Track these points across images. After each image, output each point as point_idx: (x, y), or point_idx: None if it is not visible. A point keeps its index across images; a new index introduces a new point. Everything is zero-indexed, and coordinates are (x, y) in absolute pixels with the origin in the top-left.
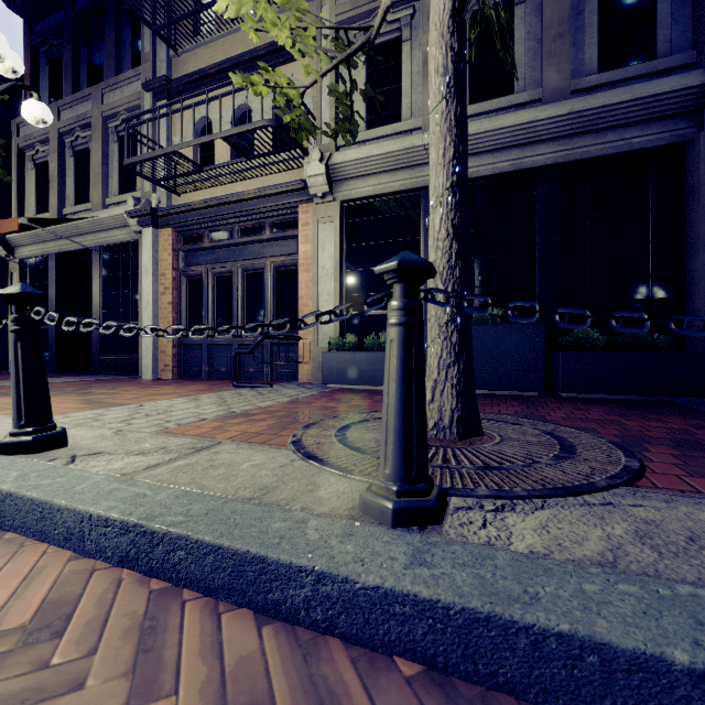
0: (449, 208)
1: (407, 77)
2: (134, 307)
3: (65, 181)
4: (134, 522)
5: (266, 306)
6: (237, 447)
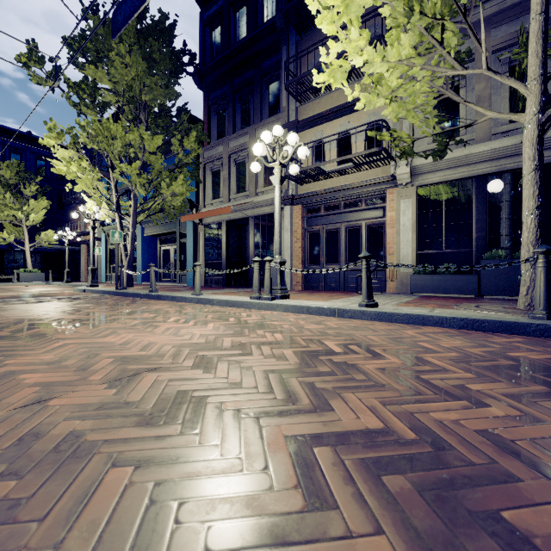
0: (536, 215)
1: (462, 109)
2: None
3: (230, 180)
4: (466, 318)
5: (362, 248)
6: (445, 309)
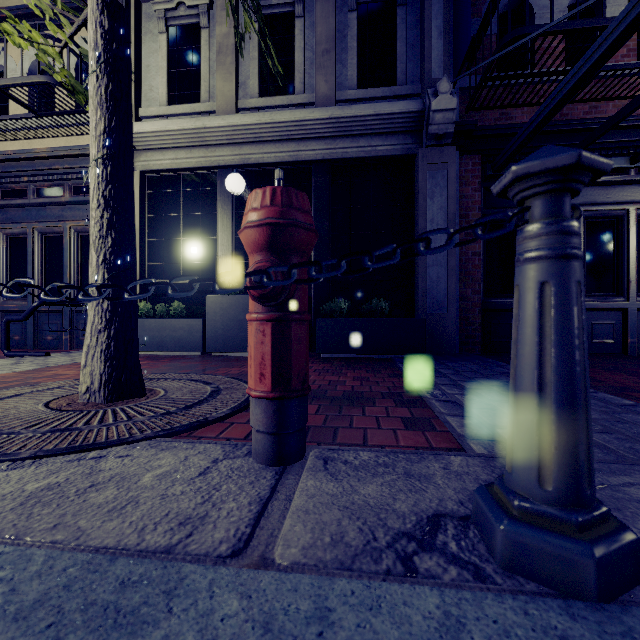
0: (101, 179)
1: (205, 62)
2: None
3: None
4: None
5: (64, 272)
6: None
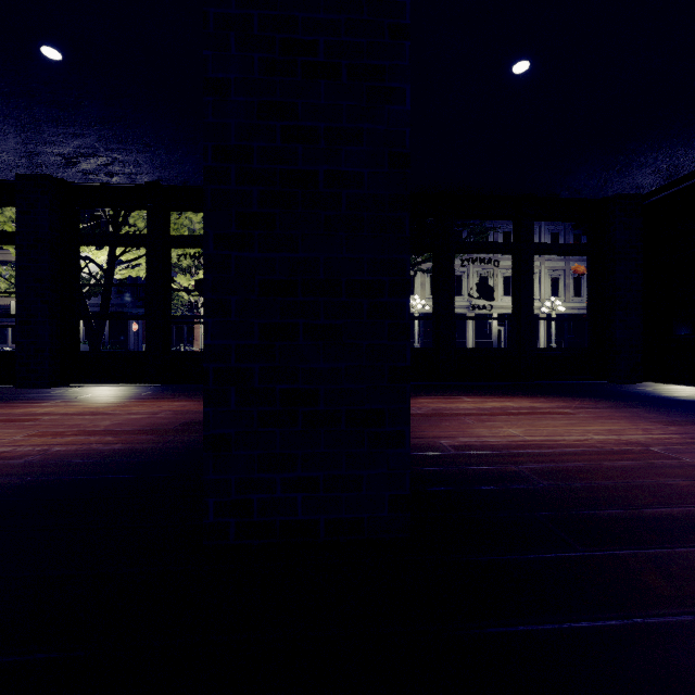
0: None
1: None
2: None
3: None
4: None
5: None
6: None
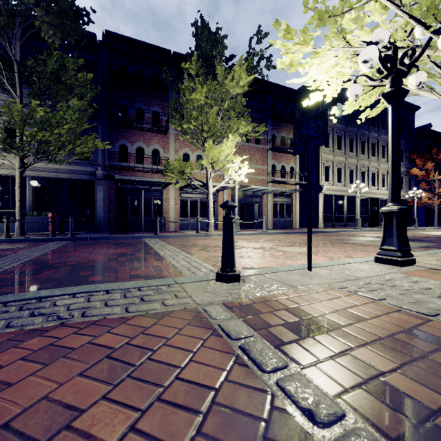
0: (19, 203)
1: None
2: None
3: None
4: None
5: None
6: None
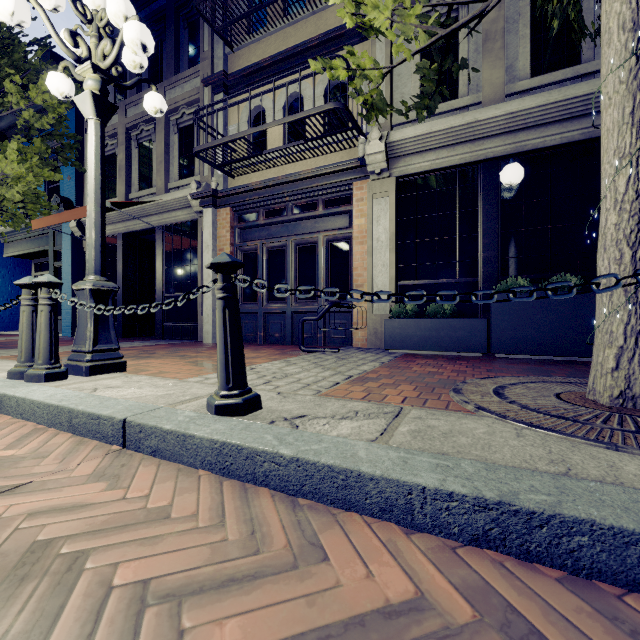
0: (639, 168)
1: (463, 55)
2: (194, 279)
3: (130, 169)
4: (496, 499)
5: (319, 277)
6: (429, 413)
